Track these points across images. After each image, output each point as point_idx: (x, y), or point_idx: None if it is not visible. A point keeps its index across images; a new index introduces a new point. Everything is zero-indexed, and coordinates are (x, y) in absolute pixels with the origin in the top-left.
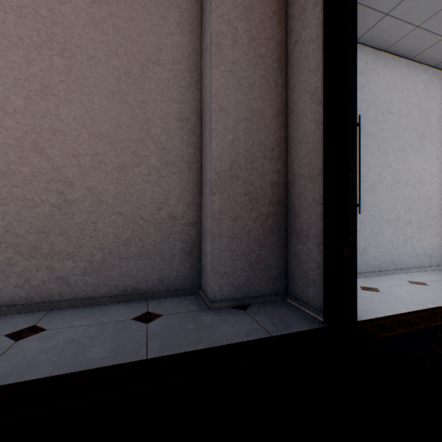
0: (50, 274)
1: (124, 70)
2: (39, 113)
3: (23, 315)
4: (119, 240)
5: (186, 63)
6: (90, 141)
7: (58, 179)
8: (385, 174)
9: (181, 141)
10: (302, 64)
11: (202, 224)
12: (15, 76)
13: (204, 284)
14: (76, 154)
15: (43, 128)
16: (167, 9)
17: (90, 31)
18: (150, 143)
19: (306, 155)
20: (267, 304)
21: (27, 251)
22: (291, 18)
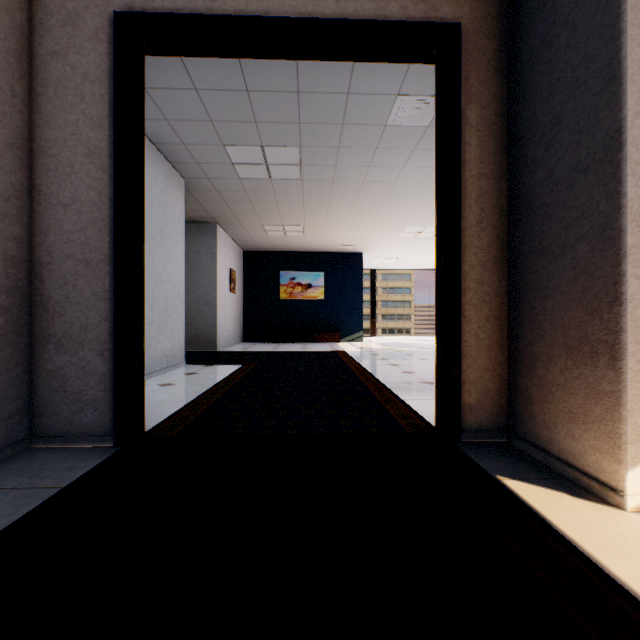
0: None
1: None
2: None
3: None
4: None
5: None
6: None
7: None
8: None
9: None
10: (71, 98)
11: None
12: None
13: None
14: None
15: None
16: None
17: None
18: None
19: (80, 230)
20: (4, 464)
21: None
22: (45, 9)
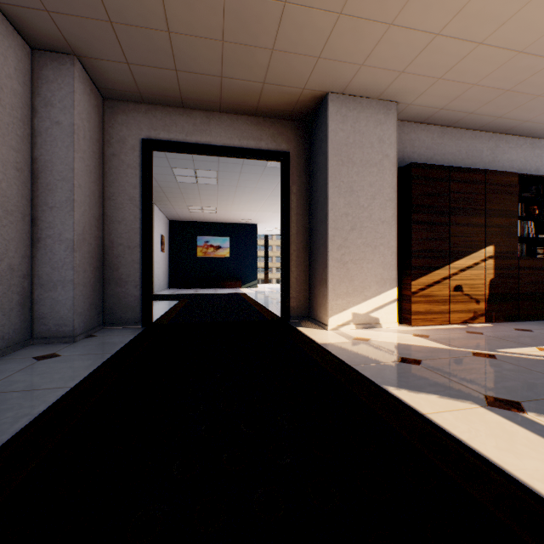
0: None
1: None
2: None
3: None
4: None
5: (22, 113)
6: None
7: None
8: None
9: (19, 191)
10: (122, 174)
11: (40, 276)
12: None
13: (47, 330)
14: None
15: None
16: (8, 48)
17: None
18: None
19: (126, 233)
20: (101, 332)
21: None
22: (110, 135)
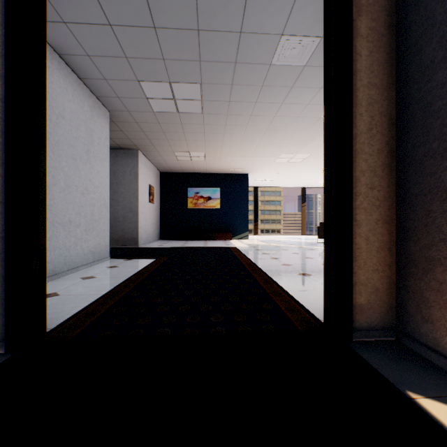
0: None
1: None
2: None
3: None
4: None
5: None
6: None
7: None
8: (59, 177)
9: None
10: None
11: None
12: None
13: None
14: None
15: None
16: None
17: None
18: None
19: None
20: None
21: None
22: None
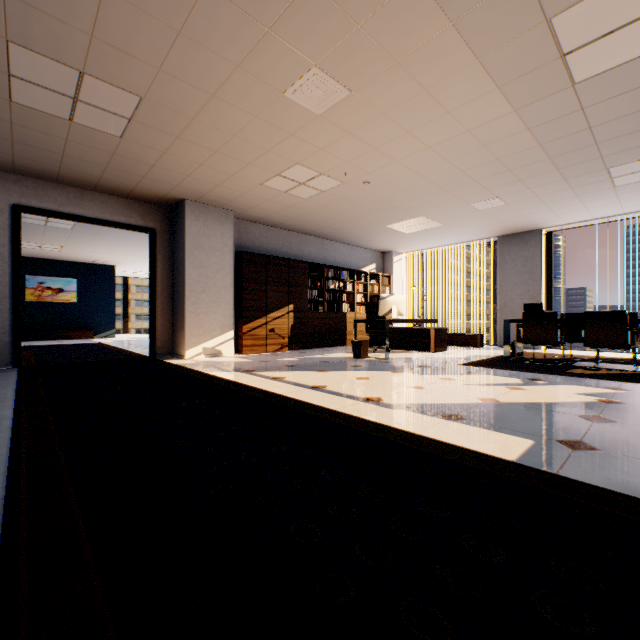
0: None
1: None
2: None
3: None
4: None
5: None
6: None
7: None
8: None
9: None
10: None
11: None
12: None
13: None
14: None
15: None
16: None
17: None
18: None
19: None
20: None
21: None
22: None
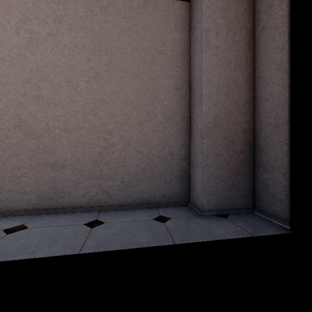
0: (99, 189)
1: (142, 59)
2: (93, 91)
3: (86, 213)
4: (139, 169)
5: (180, 50)
6: (122, 106)
7: (104, 130)
8: None
9: (177, 103)
10: (269, 44)
11: (191, 159)
12: (81, 69)
13: (193, 199)
14: (114, 115)
15: (96, 100)
16: (168, 16)
17: (122, 37)
18: (157, 105)
19: (273, 109)
20: (241, 215)
21: (88, 175)
22: (258, 12)
